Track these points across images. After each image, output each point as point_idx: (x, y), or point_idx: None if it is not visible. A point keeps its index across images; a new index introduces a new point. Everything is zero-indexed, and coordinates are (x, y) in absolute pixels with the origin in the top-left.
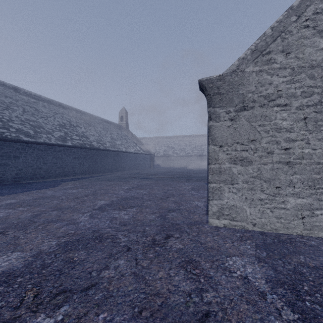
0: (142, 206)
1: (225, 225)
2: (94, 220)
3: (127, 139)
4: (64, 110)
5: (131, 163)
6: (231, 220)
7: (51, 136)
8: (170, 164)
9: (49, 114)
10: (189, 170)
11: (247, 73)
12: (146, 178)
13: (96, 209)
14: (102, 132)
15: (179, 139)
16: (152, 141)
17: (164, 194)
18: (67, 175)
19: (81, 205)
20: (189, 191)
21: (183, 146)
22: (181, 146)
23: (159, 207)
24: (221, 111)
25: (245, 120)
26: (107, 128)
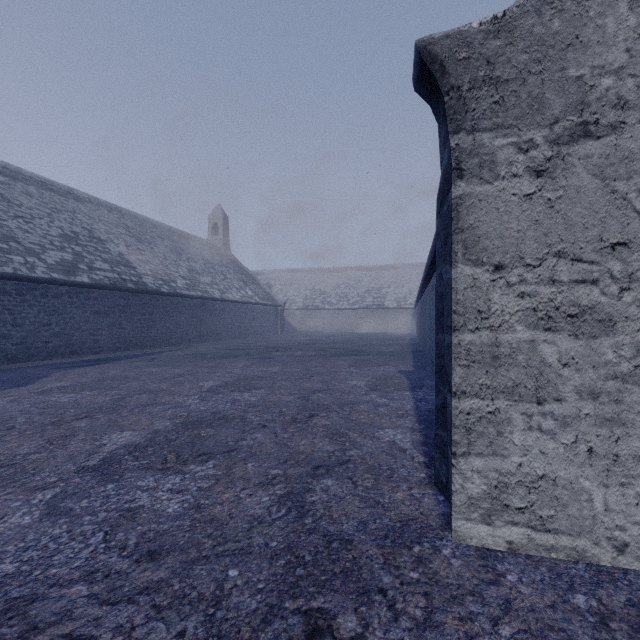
0: (237, 452)
1: (515, 545)
2: (50, 531)
3: (225, 272)
4: (79, 204)
5: (235, 324)
6: (537, 530)
7: (37, 260)
8: (317, 325)
9: (38, 211)
10: (356, 339)
11: (597, 3)
12: (263, 359)
13: (87, 470)
14: (169, 257)
15: (335, 274)
16: (280, 278)
17: (303, 405)
18: (79, 352)
19: (51, 453)
20: (364, 393)
21: (345, 289)
22: (340, 288)
23: (287, 455)
24: (499, 144)
25: (587, 174)
26: (180, 248)
